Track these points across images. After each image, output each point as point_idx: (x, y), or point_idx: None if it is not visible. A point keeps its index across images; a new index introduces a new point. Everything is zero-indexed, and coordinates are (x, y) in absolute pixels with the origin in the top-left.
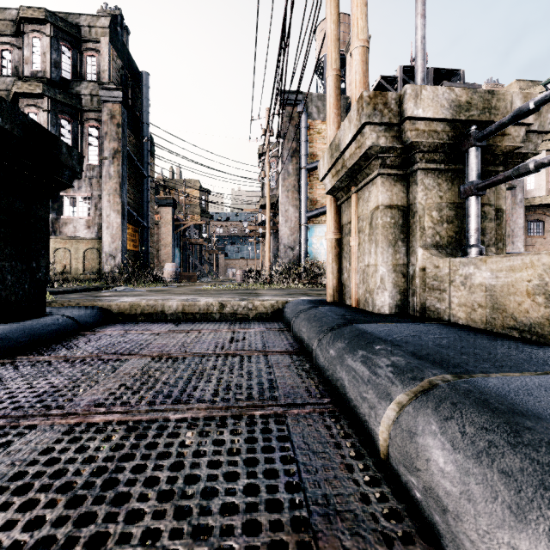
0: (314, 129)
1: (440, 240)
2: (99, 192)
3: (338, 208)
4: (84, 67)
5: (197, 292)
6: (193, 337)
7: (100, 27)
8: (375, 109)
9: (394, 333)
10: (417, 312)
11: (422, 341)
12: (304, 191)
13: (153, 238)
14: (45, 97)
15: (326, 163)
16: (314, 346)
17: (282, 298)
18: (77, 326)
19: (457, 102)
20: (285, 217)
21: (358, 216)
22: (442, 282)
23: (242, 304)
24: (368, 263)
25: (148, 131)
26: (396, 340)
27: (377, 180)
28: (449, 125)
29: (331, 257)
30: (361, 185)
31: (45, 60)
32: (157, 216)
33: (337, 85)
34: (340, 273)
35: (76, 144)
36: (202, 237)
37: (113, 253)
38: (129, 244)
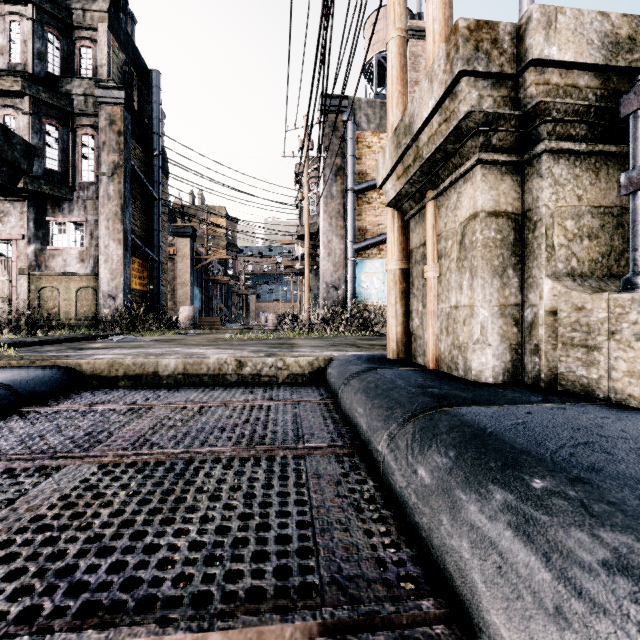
0: (364, 142)
1: (578, 265)
2: (95, 216)
3: (404, 226)
4: (77, 60)
5: (215, 342)
6: (189, 416)
7: (96, 10)
8: (477, 49)
9: (542, 434)
10: (541, 381)
11: (624, 464)
12: (351, 217)
13: (166, 275)
14: (26, 96)
15: (389, 159)
16: (382, 447)
17: (324, 353)
18: (14, 399)
19: (614, 37)
20: (328, 250)
21: (439, 233)
22: (590, 333)
23: (269, 362)
24: (456, 303)
25: (159, 144)
26: (567, 461)
27: (474, 172)
28: (598, 77)
29: (394, 295)
30: (445, 184)
31: (27, 50)
32: (173, 249)
33: (402, 51)
34: (407, 319)
35: (67, 157)
36: (228, 275)
37: (113, 293)
38: (134, 282)
